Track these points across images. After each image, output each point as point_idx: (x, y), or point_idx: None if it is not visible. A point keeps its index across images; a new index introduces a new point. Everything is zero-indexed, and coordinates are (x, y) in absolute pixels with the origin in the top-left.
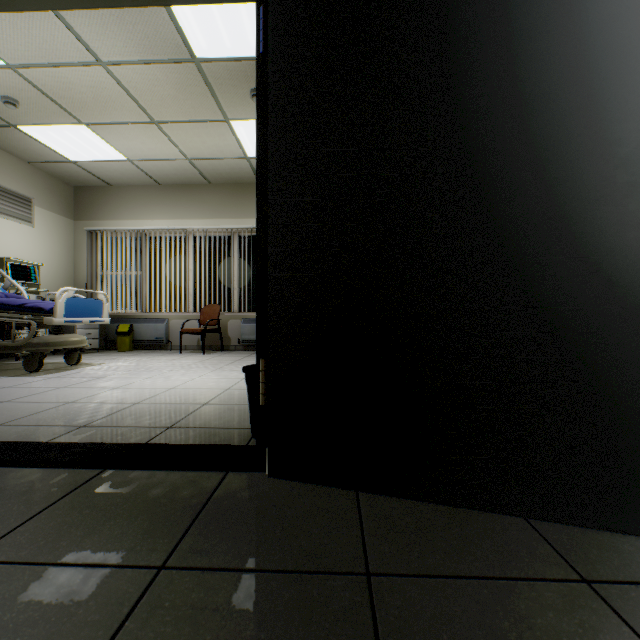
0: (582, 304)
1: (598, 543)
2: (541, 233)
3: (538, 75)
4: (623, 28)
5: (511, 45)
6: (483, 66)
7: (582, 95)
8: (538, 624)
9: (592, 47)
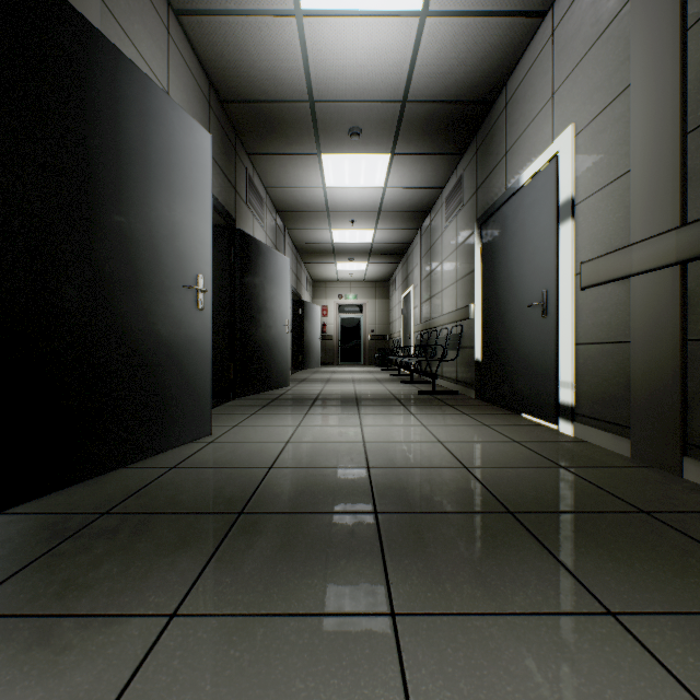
0: (156, 342)
1: (162, 459)
2: (141, 302)
3: (140, 214)
4: (169, 213)
5: (128, 188)
6: (115, 190)
7: (156, 236)
8: (179, 480)
9: (159, 214)
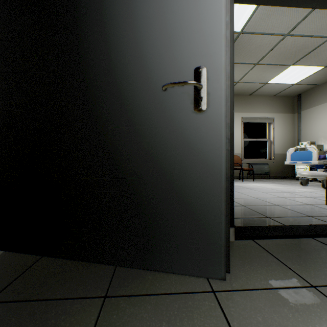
0: (133, 155)
1: (138, 275)
2: (116, 119)
3: (115, 38)
4: (149, 18)
5: (104, 22)
6: (92, 32)
7: (133, 50)
8: (49, 323)
9: (137, 26)
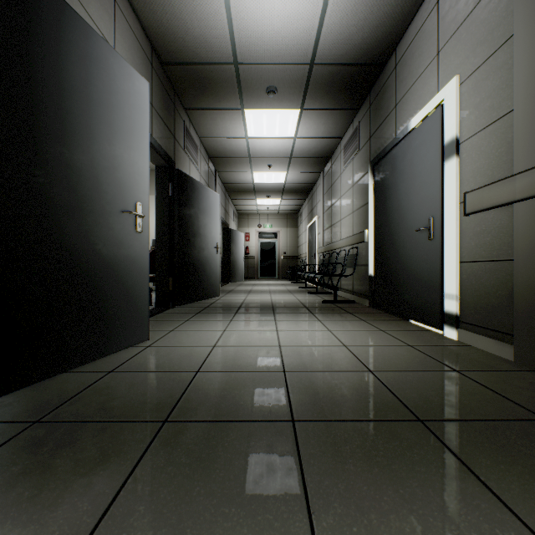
0: (97, 260)
1: (102, 363)
2: (82, 224)
3: (81, 146)
4: (109, 147)
5: (70, 122)
6: (56, 123)
7: (97, 166)
8: (113, 385)
9: (100, 147)
